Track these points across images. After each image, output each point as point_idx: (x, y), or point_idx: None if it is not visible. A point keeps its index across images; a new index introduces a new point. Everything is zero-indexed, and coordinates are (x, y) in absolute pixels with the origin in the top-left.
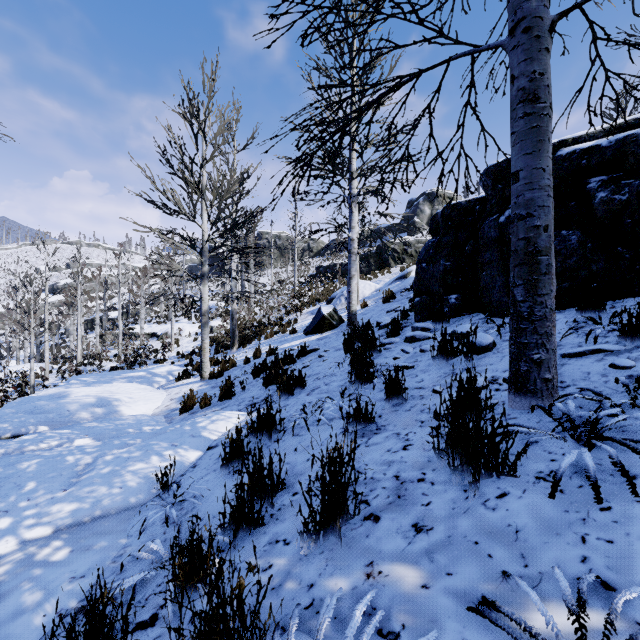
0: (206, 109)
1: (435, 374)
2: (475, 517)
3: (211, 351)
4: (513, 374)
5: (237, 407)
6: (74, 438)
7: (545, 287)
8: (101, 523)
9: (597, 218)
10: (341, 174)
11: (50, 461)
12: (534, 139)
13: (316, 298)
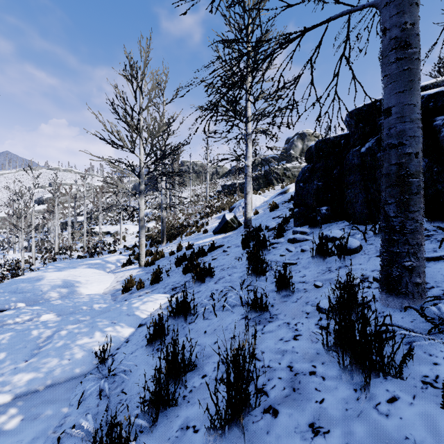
0: (143, 72)
1: (314, 270)
2: (370, 423)
3: (147, 245)
4: (386, 277)
5: (163, 290)
6: (42, 314)
7: (415, 205)
8: (50, 391)
9: (442, 148)
10: (240, 118)
11: (20, 334)
12: (405, 80)
13: (221, 207)
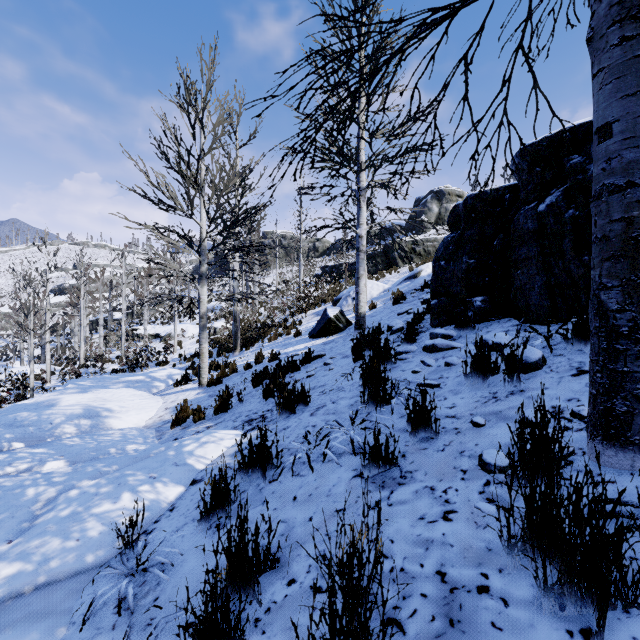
0: (205, 99)
1: (470, 398)
2: None
3: (213, 353)
4: (602, 414)
5: (232, 423)
6: (47, 460)
7: None
8: (43, 596)
9: None
10: (349, 165)
11: (7, 495)
12: (639, 74)
13: (322, 299)
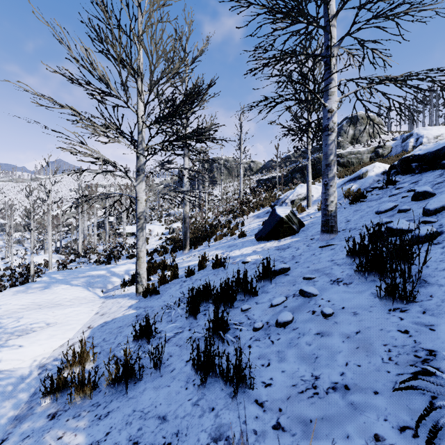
0: None
1: None
2: None
3: (169, 250)
4: None
5: None
6: None
7: None
8: None
9: None
10: None
11: None
12: None
13: (260, 204)
